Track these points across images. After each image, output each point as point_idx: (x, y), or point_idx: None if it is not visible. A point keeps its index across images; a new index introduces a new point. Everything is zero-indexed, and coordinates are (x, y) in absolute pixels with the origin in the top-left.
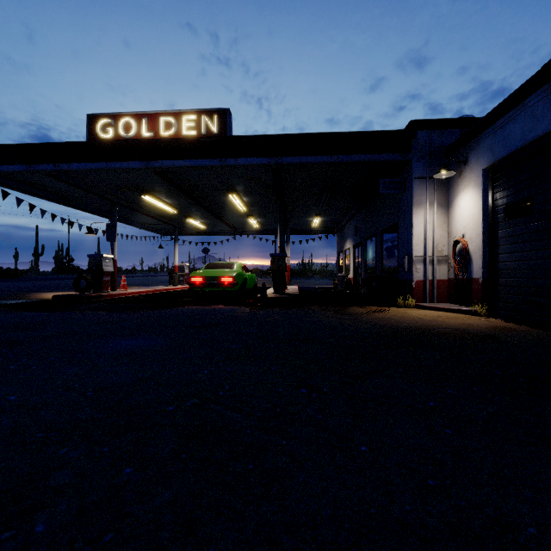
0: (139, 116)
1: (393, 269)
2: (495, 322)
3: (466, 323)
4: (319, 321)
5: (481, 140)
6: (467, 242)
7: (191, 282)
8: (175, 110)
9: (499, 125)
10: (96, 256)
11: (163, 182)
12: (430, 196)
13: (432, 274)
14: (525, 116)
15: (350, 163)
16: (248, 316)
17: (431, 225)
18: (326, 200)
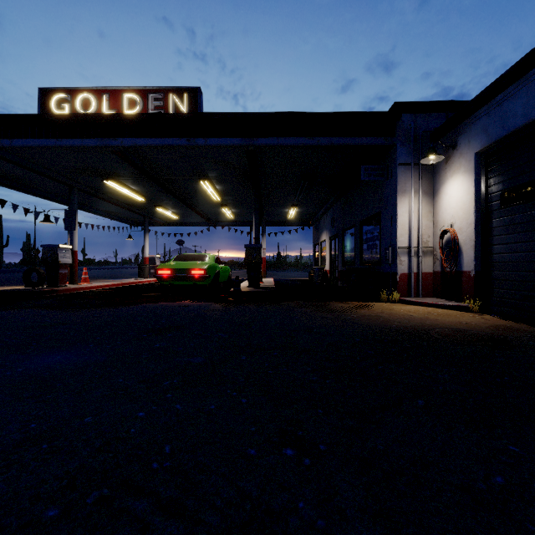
0: (99, 92)
1: (374, 261)
2: (492, 320)
3: (462, 321)
4: (300, 321)
5: (473, 121)
6: (456, 232)
7: (158, 275)
8: (140, 87)
9: (496, 103)
10: (51, 246)
11: (126, 165)
12: (415, 184)
13: (417, 266)
14: (528, 91)
15: (331, 146)
16: (217, 315)
17: (416, 214)
18: (303, 189)
